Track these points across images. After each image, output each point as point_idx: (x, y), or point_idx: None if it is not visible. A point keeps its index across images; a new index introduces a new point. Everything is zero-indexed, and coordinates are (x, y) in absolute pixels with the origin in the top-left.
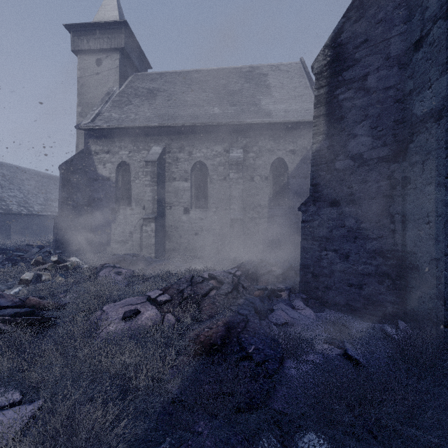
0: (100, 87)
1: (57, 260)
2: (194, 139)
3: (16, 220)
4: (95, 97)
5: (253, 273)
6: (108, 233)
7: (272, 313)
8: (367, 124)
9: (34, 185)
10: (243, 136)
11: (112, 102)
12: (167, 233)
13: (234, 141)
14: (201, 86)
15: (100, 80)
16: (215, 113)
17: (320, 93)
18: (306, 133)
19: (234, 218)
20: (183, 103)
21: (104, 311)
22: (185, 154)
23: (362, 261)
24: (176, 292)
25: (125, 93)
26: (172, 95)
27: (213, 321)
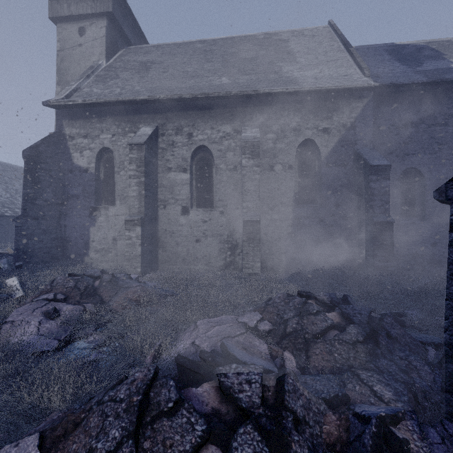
0: (83, 61)
1: None
2: (195, 117)
3: None
4: (77, 74)
5: (295, 332)
6: (85, 239)
7: None
8: None
9: None
10: (259, 112)
11: (95, 77)
12: (160, 239)
13: (248, 119)
14: (206, 56)
15: (83, 52)
16: (223, 83)
17: None
18: (345, 105)
19: (249, 219)
20: (182, 74)
21: None
22: (183, 136)
23: None
24: None
25: (113, 67)
26: (169, 67)
27: None
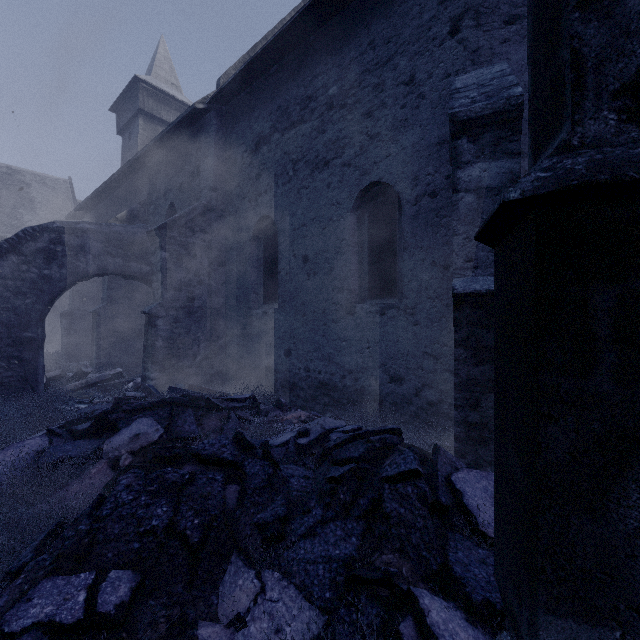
0: None
1: None
2: None
3: None
4: None
5: None
6: None
7: None
8: None
9: None
10: None
11: None
12: None
13: None
14: None
15: None
16: None
17: None
18: None
19: None
20: None
21: None
22: None
23: None
24: None
25: None
26: None
27: None
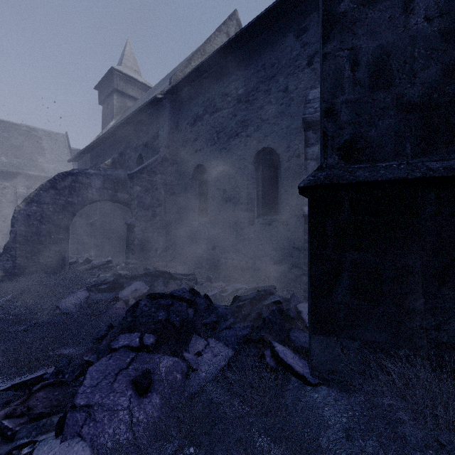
0: None
1: None
2: None
3: None
4: None
5: None
6: None
7: None
8: None
9: None
10: (26, 180)
11: None
12: None
13: (19, 181)
14: None
15: None
16: (3, 161)
17: None
18: None
19: None
20: None
21: None
22: None
23: None
24: None
25: None
26: None
27: None
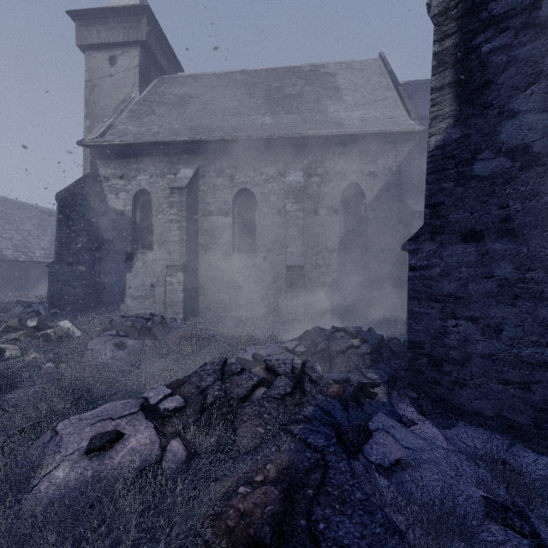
0: (114, 93)
1: (36, 325)
2: (238, 159)
3: (11, 268)
4: (108, 107)
5: (323, 350)
6: (121, 286)
7: (370, 440)
8: (540, 89)
9: (37, 225)
10: (303, 154)
11: (129, 112)
12: (201, 286)
13: (292, 161)
14: (248, 90)
15: (114, 84)
16: (266, 123)
17: (445, 47)
18: (390, 149)
19: (292, 265)
20: (223, 111)
21: (57, 432)
22: (225, 179)
23: (529, 340)
24: (194, 391)
25: (147, 100)
26: (209, 102)
27: (257, 459)
